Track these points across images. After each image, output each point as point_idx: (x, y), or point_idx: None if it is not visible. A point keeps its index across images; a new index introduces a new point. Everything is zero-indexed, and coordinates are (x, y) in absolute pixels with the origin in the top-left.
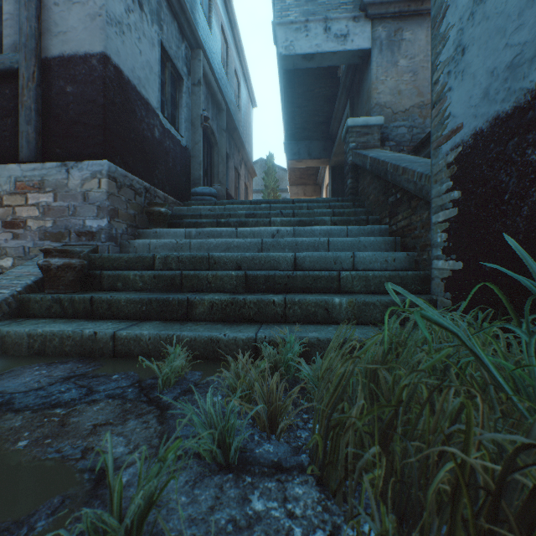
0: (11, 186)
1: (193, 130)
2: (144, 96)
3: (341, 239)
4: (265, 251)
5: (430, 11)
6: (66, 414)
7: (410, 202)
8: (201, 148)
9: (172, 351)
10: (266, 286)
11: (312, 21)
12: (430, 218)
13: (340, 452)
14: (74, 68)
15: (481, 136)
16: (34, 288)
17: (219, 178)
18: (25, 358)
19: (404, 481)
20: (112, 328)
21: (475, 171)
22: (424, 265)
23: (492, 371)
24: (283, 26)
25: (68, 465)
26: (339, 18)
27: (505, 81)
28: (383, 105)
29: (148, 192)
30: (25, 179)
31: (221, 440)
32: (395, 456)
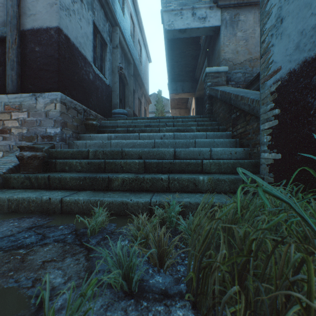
0: (1, 108)
1: (113, 75)
2: (83, 54)
3: (203, 140)
4: (156, 147)
5: (255, 3)
6: (26, 254)
7: (245, 117)
8: (118, 86)
9: (96, 211)
10: (157, 169)
11: (185, 9)
12: (259, 126)
13: (209, 287)
14: (40, 36)
15: (294, 74)
16: (14, 170)
17: (129, 104)
18: (5, 214)
19: (258, 313)
20: (60, 195)
21: (290, 96)
22: (254, 156)
23: (315, 230)
24: (167, 12)
25: (21, 292)
26: (201, 7)
27: (311, 37)
28: (228, 60)
29: (85, 112)
30: (10, 104)
31: (126, 275)
32: (249, 292)
